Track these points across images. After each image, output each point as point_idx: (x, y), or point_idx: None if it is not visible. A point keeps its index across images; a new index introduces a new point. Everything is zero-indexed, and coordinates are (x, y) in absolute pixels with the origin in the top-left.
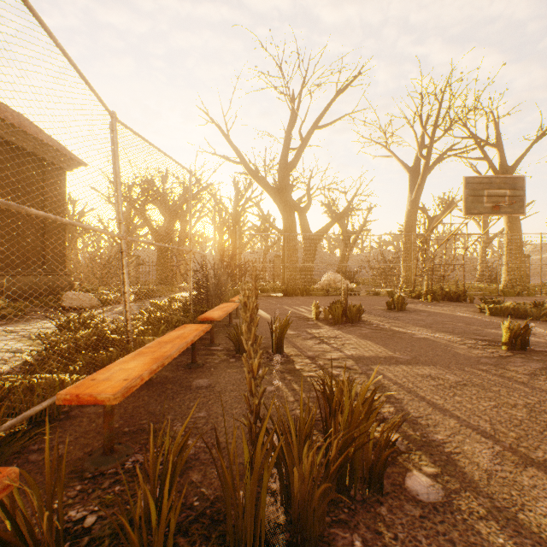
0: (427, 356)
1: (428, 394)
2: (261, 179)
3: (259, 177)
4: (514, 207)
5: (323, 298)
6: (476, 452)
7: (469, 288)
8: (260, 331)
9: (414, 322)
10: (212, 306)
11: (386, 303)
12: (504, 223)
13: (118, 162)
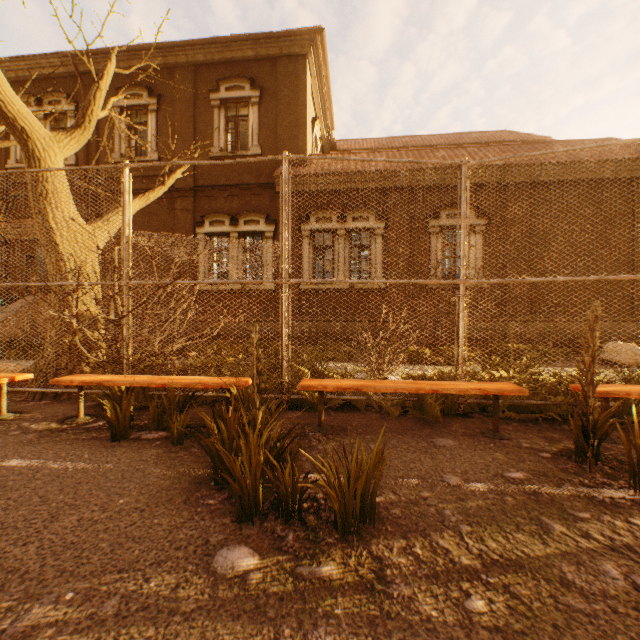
0: None
1: None
2: None
3: None
4: None
5: None
6: None
7: None
8: None
9: None
10: None
11: None
12: None
13: (462, 208)
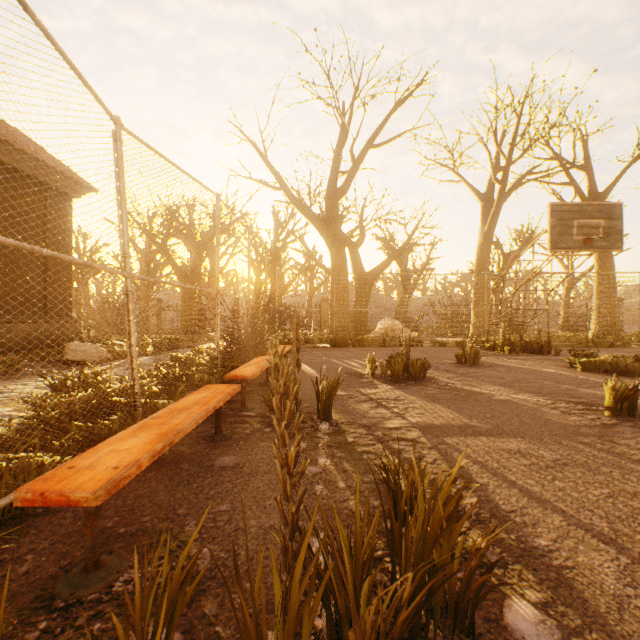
0: (512, 425)
1: (520, 477)
2: (305, 208)
3: (303, 205)
4: (610, 240)
5: (379, 350)
6: (596, 566)
7: (553, 337)
8: (303, 391)
9: (491, 380)
10: (245, 360)
11: (456, 356)
12: (594, 260)
13: (123, 181)
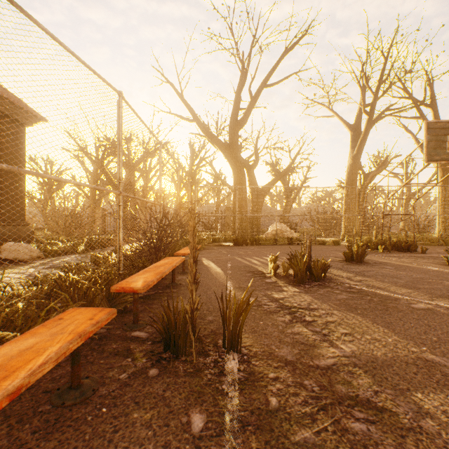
0: None
1: None
2: (212, 136)
3: (211, 133)
4: None
5: (273, 248)
6: None
7: (410, 238)
8: (207, 295)
9: (391, 280)
10: (155, 260)
11: (344, 255)
12: (438, 177)
13: None
